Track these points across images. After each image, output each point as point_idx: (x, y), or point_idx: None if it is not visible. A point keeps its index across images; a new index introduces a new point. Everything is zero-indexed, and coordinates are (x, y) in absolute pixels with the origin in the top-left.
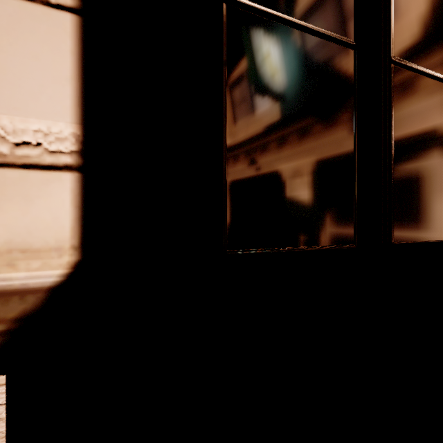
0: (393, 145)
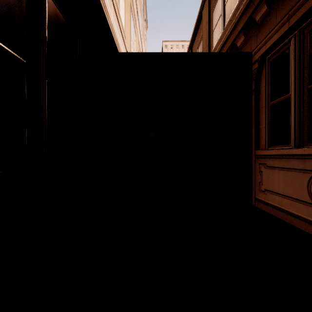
0: (47, 119)
